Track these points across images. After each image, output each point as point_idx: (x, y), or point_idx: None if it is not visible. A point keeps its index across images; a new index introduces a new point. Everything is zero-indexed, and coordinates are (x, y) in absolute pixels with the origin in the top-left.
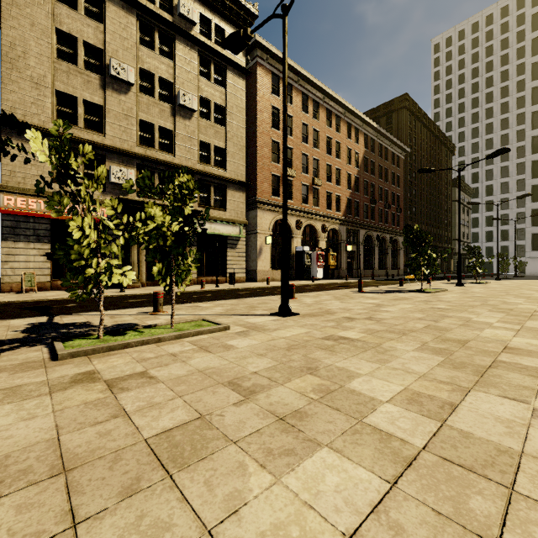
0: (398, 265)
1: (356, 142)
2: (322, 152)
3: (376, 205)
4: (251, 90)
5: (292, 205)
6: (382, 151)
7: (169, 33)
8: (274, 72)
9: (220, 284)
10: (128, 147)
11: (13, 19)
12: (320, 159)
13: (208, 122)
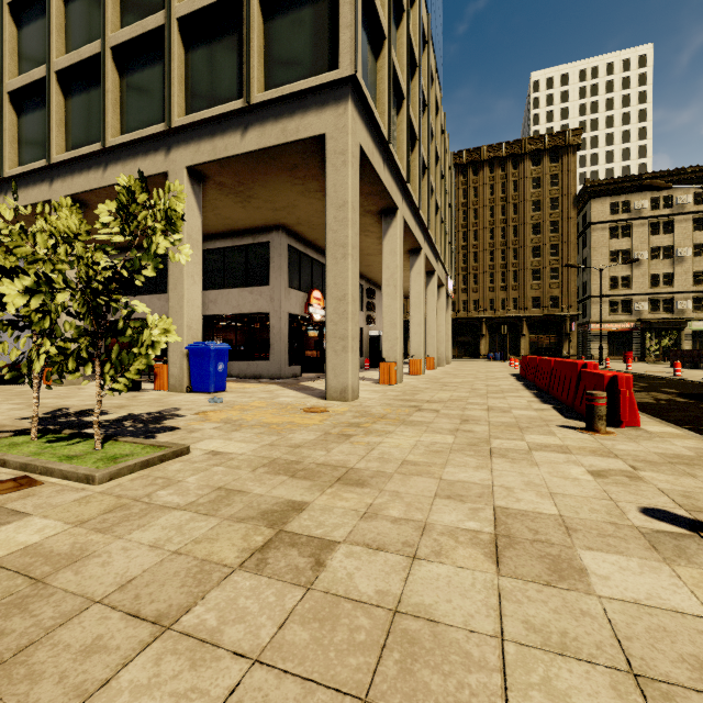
0: None
1: None
2: None
3: None
4: None
5: None
6: None
7: (669, 218)
8: None
9: None
10: (643, 291)
11: (594, 257)
12: None
13: (700, 257)
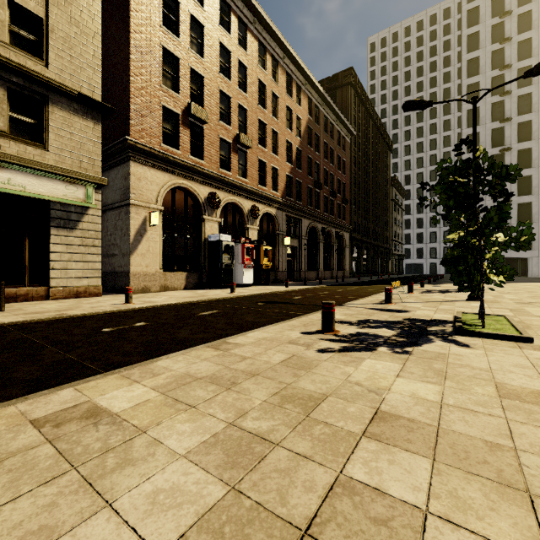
0: (344, 265)
1: (298, 104)
2: (252, 100)
3: (321, 191)
4: None
5: (201, 166)
6: (328, 126)
7: None
8: None
9: (18, 304)
10: None
11: None
12: (249, 109)
13: None
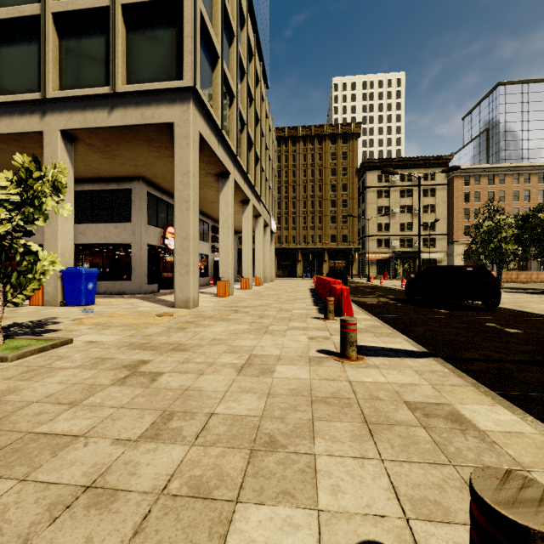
0: None
1: None
2: (508, 202)
3: None
4: (451, 188)
5: None
6: None
7: (410, 188)
8: (465, 175)
9: None
10: (396, 233)
11: (368, 209)
12: (506, 207)
13: (427, 214)
